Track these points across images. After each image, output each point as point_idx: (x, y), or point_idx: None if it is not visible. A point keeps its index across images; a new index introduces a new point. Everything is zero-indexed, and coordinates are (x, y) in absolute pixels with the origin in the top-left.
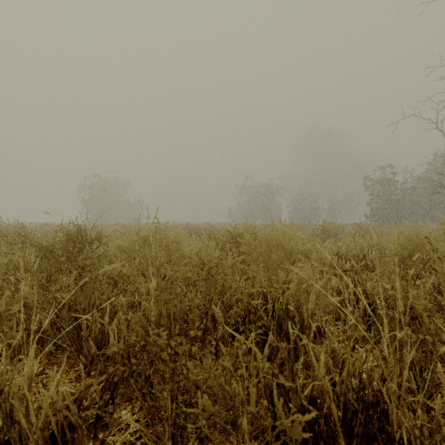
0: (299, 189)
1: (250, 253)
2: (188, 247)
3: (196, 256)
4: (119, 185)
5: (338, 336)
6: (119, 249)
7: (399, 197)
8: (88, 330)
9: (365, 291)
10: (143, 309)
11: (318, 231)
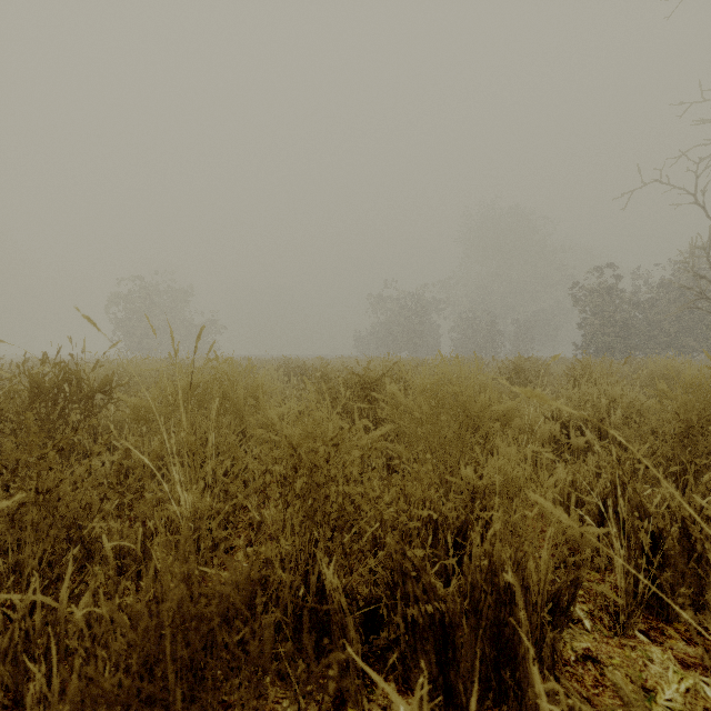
0: (468, 302)
1: (398, 419)
2: (276, 409)
3: (284, 437)
4: (176, 294)
5: (585, 601)
6: (133, 415)
7: (628, 315)
8: (9, 631)
9: (642, 506)
10: (156, 568)
11: (504, 370)
